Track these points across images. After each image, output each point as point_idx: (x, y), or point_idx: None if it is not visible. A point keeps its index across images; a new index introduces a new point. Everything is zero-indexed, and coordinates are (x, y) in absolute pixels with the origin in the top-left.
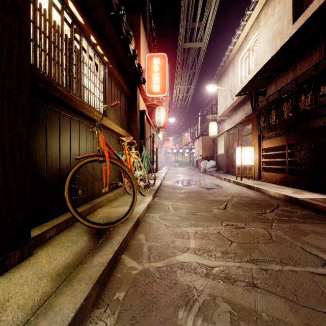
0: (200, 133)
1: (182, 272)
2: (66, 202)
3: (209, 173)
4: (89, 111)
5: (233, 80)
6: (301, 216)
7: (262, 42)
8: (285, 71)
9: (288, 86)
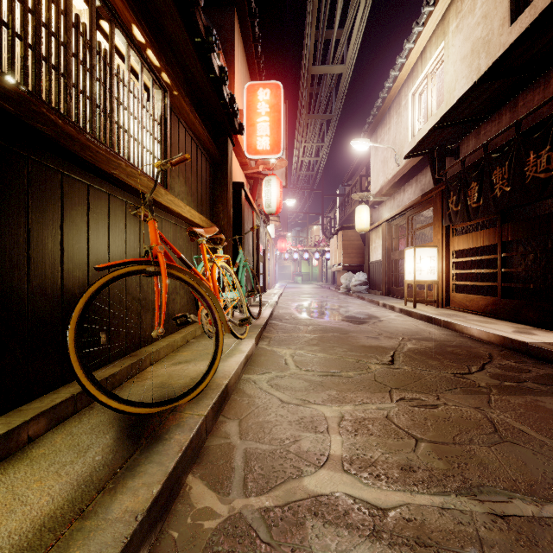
0: (339, 225)
1: (319, 525)
2: (70, 360)
3: (356, 294)
4: (128, 175)
5: (398, 131)
6: (540, 379)
7: (452, 61)
8: (495, 111)
9: (500, 138)
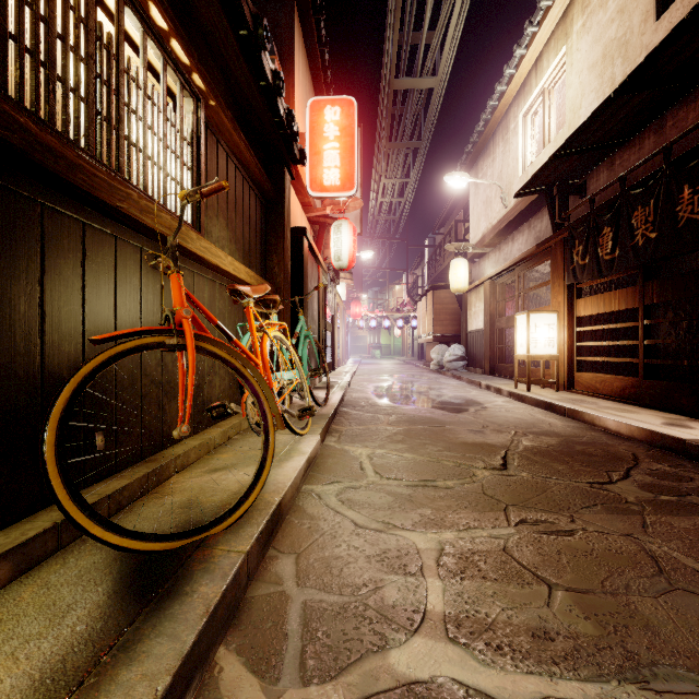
0: (429, 284)
1: None
2: (47, 476)
3: (451, 373)
4: (142, 210)
5: (506, 163)
6: None
7: (577, 70)
8: (634, 134)
9: (642, 169)
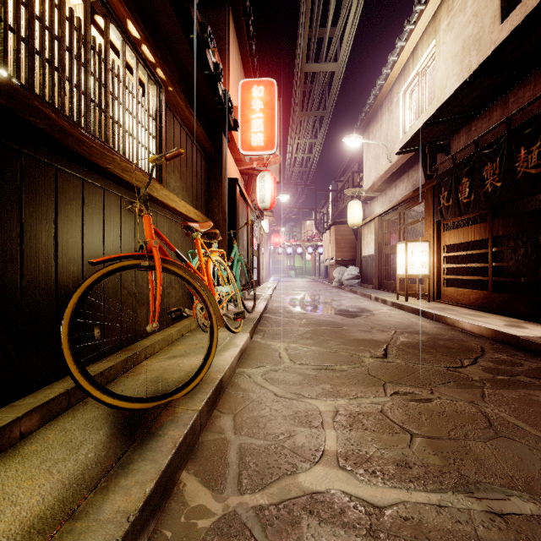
0: (332, 220)
1: (314, 524)
2: (63, 356)
3: (348, 288)
4: (123, 169)
5: (390, 128)
6: (533, 372)
7: (443, 58)
8: (485, 108)
9: (491, 134)
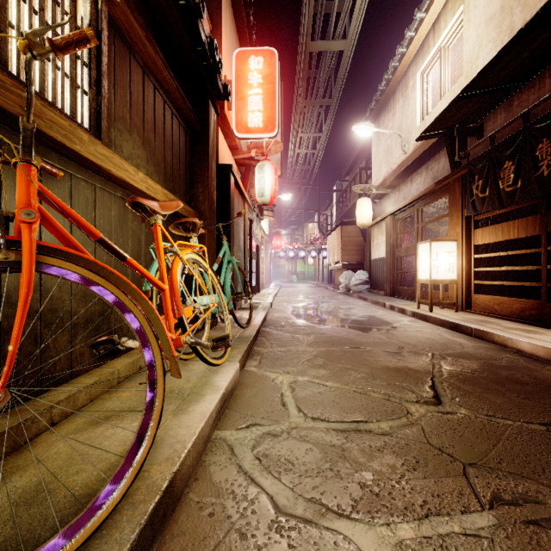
0: (336, 222)
1: None
2: None
3: (357, 295)
4: None
5: (405, 115)
6: None
7: (474, 25)
8: (531, 77)
9: (542, 107)
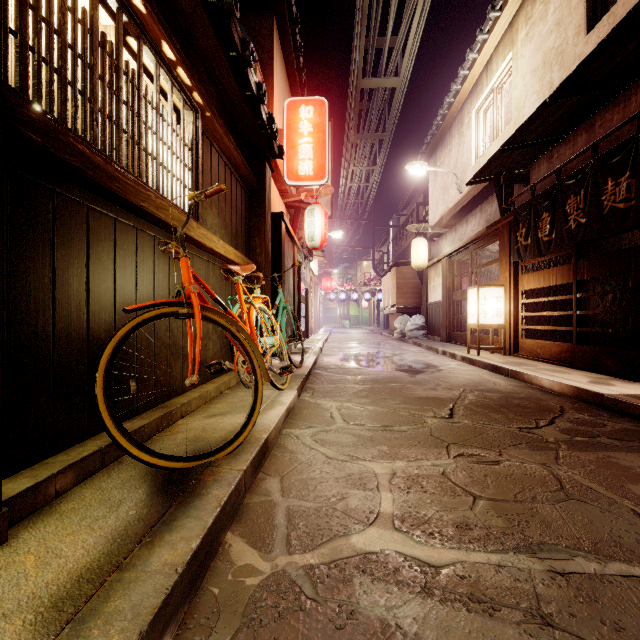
0: (393, 260)
1: (367, 582)
2: (98, 410)
3: (412, 340)
4: (158, 207)
5: (460, 153)
6: (616, 434)
7: (521, 74)
8: (569, 131)
9: (575, 162)
